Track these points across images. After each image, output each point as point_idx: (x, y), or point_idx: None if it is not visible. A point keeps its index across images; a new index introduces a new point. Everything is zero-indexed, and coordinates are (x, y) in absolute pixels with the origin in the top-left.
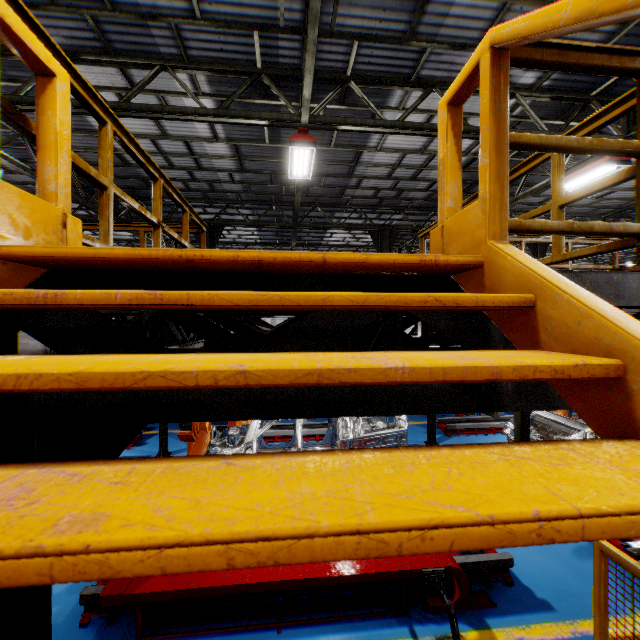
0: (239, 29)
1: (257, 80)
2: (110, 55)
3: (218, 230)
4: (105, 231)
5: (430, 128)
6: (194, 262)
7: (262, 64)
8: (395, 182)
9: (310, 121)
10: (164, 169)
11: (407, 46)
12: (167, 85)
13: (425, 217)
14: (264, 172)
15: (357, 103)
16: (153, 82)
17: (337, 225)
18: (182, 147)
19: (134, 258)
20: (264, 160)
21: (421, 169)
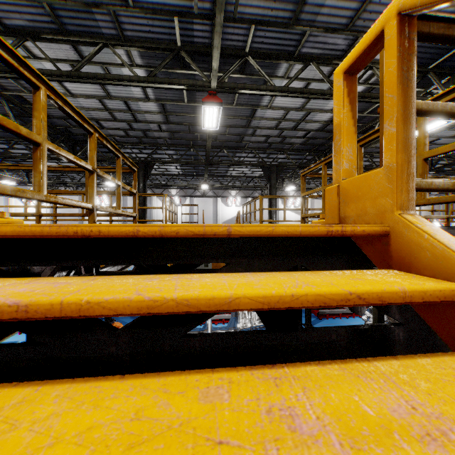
0: (163, 15)
1: (177, 55)
2: (64, 35)
3: (150, 166)
4: (38, 182)
5: (308, 92)
6: (91, 237)
7: (181, 43)
8: (280, 131)
9: (218, 86)
10: (109, 121)
11: (292, 30)
12: (109, 58)
13: (302, 156)
14: (184, 124)
15: (253, 73)
16: (98, 56)
17: (238, 162)
18: (122, 105)
19: (24, 235)
20: (184, 115)
21: (300, 122)
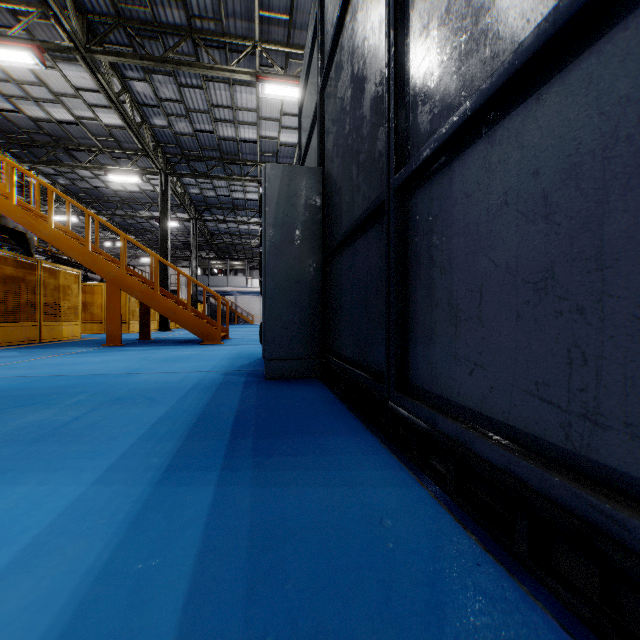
0: None
1: None
2: None
3: None
4: None
5: None
6: None
7: None
8: None
9: None
10: None
11: None
12: None
13: None
14: None
15: None
16: None
17: None
18: None
19: None
20: None
21: None
